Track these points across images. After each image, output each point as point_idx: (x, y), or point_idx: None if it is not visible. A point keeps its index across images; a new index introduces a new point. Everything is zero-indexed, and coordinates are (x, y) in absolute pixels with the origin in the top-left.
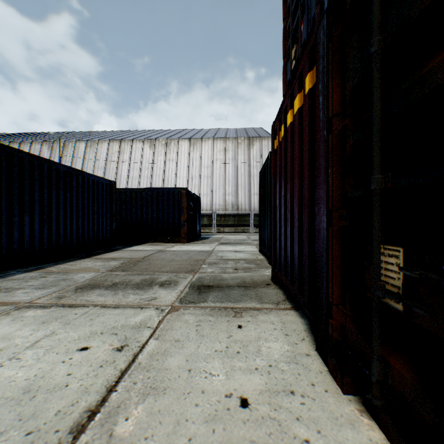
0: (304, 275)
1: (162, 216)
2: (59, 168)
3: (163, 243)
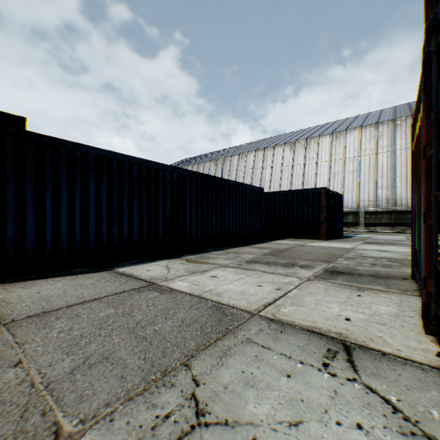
0: (419, 263)
1: (302, 214)
2: (229, 183)
3: (302, 239)
